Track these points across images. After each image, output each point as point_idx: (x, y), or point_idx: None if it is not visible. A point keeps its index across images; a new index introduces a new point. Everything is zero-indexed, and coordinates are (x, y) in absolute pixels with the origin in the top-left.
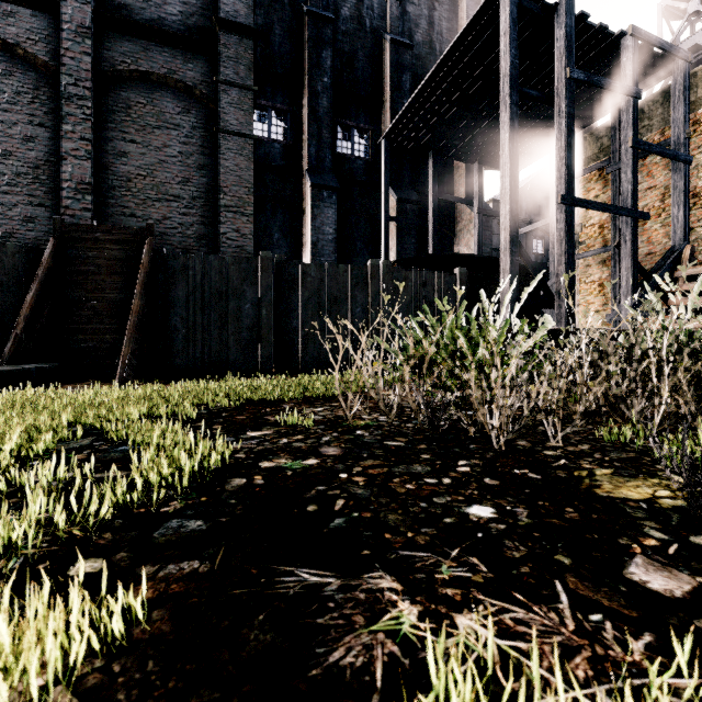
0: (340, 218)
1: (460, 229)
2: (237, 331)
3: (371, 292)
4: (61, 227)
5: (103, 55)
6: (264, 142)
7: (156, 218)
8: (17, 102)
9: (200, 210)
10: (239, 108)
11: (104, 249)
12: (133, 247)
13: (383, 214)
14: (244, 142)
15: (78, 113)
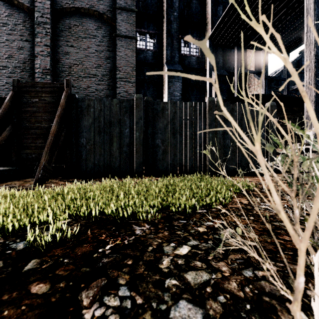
0: (183, 88)
1: (250, 91)
2: (120, 147)
3: (208, 119)
4: (17, 84)
5: (56, 0)
6: (143, 51)
7: (83, 87)
8: (14, 29)
9: (106, 81)
10: (127, 22)
11: (41, 97)
12: (57, 95)
13: (208, 82)
14: (130, 41)
15: (43, 32)
